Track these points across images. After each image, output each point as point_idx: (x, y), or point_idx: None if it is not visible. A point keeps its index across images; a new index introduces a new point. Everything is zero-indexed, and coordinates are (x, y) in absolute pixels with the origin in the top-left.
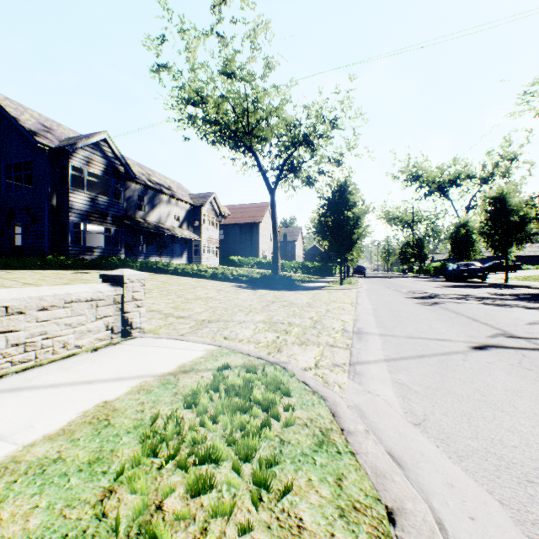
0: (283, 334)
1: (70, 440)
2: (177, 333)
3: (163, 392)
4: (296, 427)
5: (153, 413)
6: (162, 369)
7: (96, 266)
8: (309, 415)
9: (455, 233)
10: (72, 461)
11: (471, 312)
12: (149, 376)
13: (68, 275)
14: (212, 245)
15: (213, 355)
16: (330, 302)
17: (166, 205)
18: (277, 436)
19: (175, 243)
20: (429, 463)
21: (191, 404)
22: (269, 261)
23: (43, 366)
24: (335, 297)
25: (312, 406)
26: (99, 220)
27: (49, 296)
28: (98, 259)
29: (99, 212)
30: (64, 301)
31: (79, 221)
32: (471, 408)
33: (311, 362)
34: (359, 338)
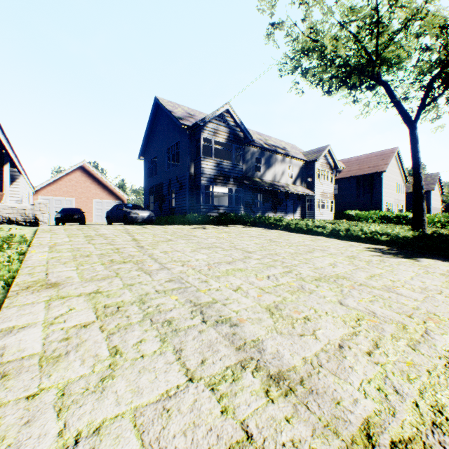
0: None
1: None
2: None
3: None
4: None
5: None
6: None
7: (218, 222)
8: None
9: None
10: None
11: None
12: None
13: (184, 231)
14: (326, 200)
15: None
16: None
17: (280, 163)
18: None
19: (288, 200)
20: None
21: None
22: (397, 215)
23: None
24: None
25: None
26: (223, 181)
27: None
28: (219, 216)
29: (223, 175)
30: None
31: (208, 184)
32: None
33: None
34: None
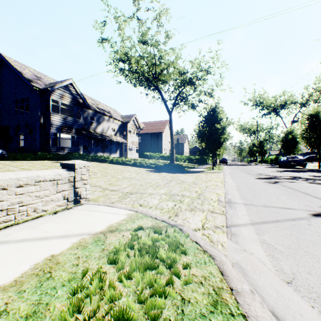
0: (178, 203)
1: (17, 292)
2: (109, 201)
3: (94, 248)
4: (193, 285)
5: (84, 267)
6: (96, 228)
7: (65, 158)
8: (203, 273)
9: (284, 138)
10: (13, 314)
11: (302, 188)
12: (86, 234)
13: (48, 164)
14: (134, 146)
15: (131, 218)
16: (207, 181)
17: (107, 122)
18: (179, 294)
19: (112, 145)
20: None
21: (113, 261)
22: (168, 155)
23: (18, 225)
24: (210, 178)
25: (204, 264)
26: (68, 131)
27: (24, 178)
28: (66, 154)
29: (68, 126)
30: (34, 181)
31: (56, 132)
32: None
33: (199, 224)
34: (230, 207)
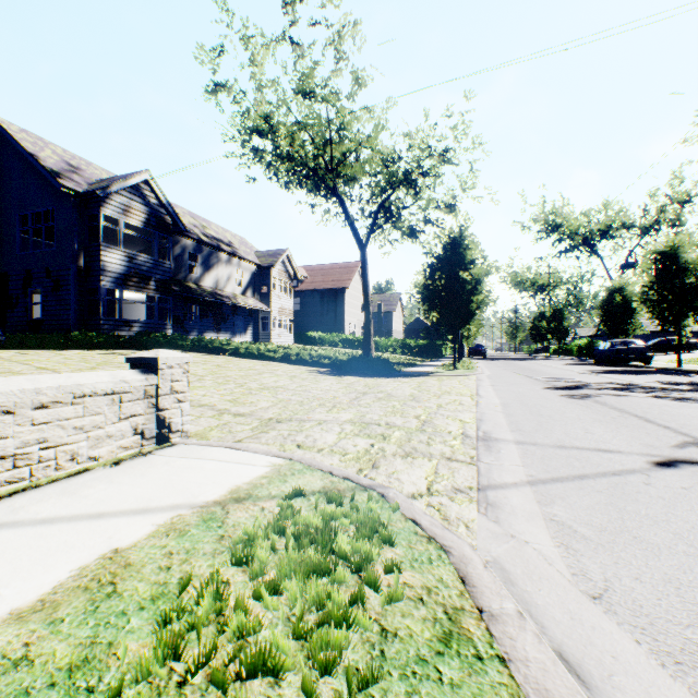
0: (379, 441)
1: (48, 623)
2: (233, 438)
3: (203, 535)
4: (405, 604)
5: (184, 572)
6: (205, 495)
7: (135, 345)
8: (425, 581)
9: (607, 301)
10: (42, 664)
11: (640, 408)
12: (186, 507)
13: (97, 357)
14: (285, 317)
15: (280, 474)
16: (442, 394)
17: (225, 265)
18: (375, 622)
19: (237, 315)
20: (630, 677)
21: (242, 559)
22: (358, 338)
23: (39, 489)
24: (448, 387)
25: (429, 564)
26: (139, 285)
27: (50, 389)
28: (137, 336)
29: (139, 275)
30: (72, 396)
31: (113, 287)
32: (677, 569)
33: (421, 485)
34: (487, 448)
